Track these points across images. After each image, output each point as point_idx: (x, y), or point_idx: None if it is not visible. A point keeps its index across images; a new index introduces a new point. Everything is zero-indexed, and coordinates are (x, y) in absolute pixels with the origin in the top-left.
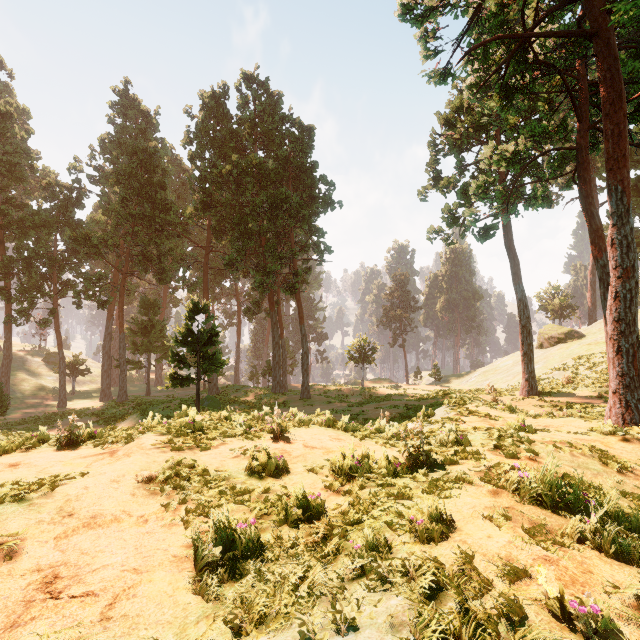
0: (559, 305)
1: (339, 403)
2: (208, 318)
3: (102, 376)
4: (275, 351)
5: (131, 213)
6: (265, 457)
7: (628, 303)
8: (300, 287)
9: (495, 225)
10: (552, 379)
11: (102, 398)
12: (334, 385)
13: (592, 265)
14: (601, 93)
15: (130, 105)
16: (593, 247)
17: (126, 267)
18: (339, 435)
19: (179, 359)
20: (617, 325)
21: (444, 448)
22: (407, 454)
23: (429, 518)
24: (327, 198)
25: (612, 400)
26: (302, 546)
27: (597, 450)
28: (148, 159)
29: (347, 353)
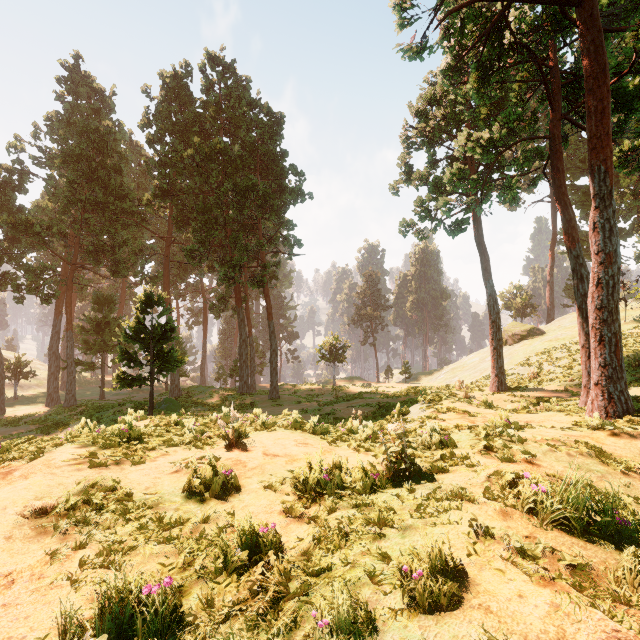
0: (521, 304)
1: (309, 403)
2: (163, 311)
3: (48, 379)
4: (242, 349)
5: (80, 198)
6: (210, 472)
7: (611, 290)
8: (269, 283)
9: (466, 219)
10: (518, 374)
11: (48, 403)
12: (305, 384)
13: (550, 266)
14: (584, 67)
15: (81, 82)
16: (566, 238)
17: (75, 258)
18: (306, 439)
19: (129, 357)
20: (599, 313)
21: (427, 451)
22: (386, 461)
23: (430, 568)
24: (297, 189)
25: (594, 392)
26: (240, 618)
27: (592, 447)
28: (101, 140)
29: (318, 351)
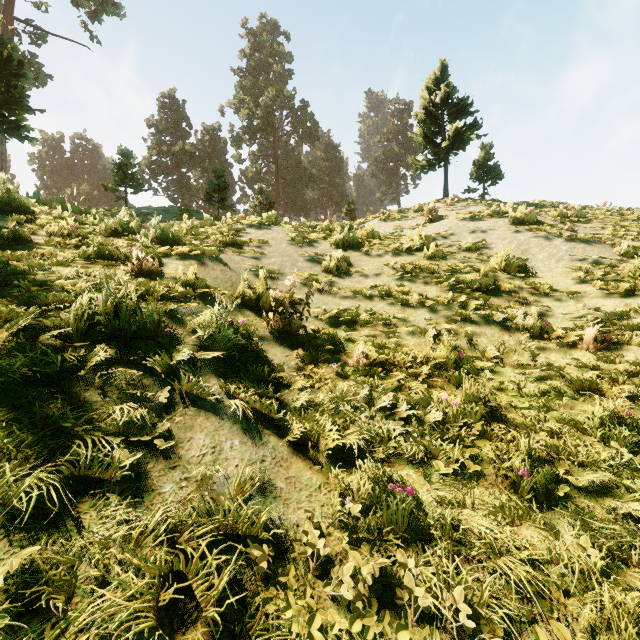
0: None
1: None
2: None
3: None
4: None
5: None
6: None
7: None
8: None
9: None
10: None
11: None
12: None
13: None
14: None
15: None
16: None
17: None
18: None
19: None
20: None
21: None
22: None
23: None
24: None
25: None
26: None
27: None
28: None
29: None
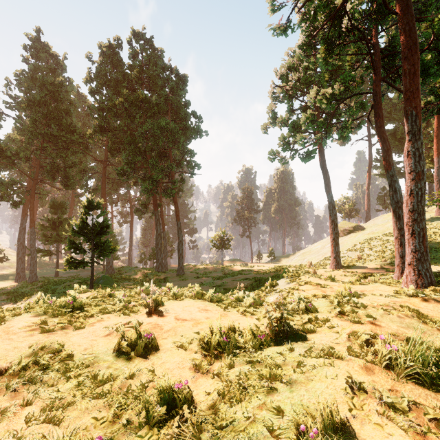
0: (348, 209)
1: (206, 278)
2: (101, 213)
3: (17, 262)
4: (158, 240)
5: (40, 132)
6: (135, 336)
7: (419, 198)
8: (177, 194)
9: (314, 150)
10: (347, 257)
11: (17, 280)
12: (202, 265)
13: (368, 183)
14: (401, 42)
15: (42, 49)
16: (385, 162)
17: (36, 175)
18: (206, 306)
19: (76, 246)
20: (412, 214)
21: (297, 315)
22: (269, 325)
23: (323, 426)
24: (197, 128)
25: (408, 270)
26: None
27: (413, 310)
28: (55, 91)
29: (211, 242)
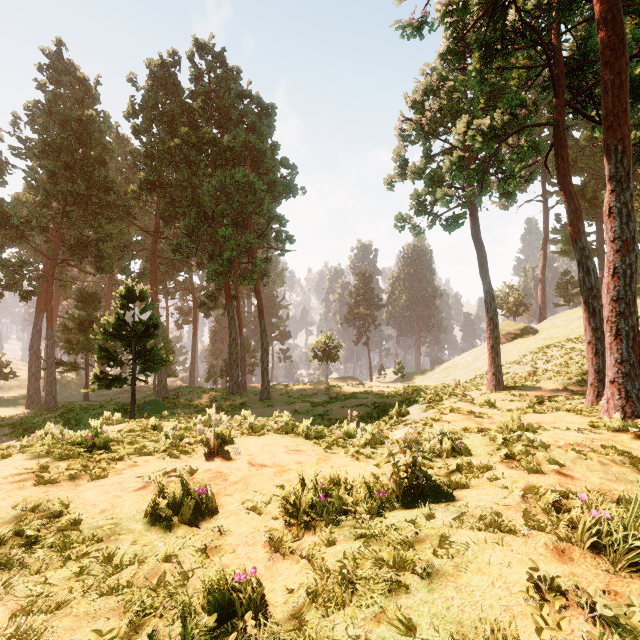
0: (513, 303)
1: (302, 403)
2: (146, 307)
3: (29, 380)
4: (232, 348)
5: (61, 190)
6: (180, 491)
7: (628, 280)
8: (261, 280)
9: (463, 214)
10: (513, 373)
11: (29, 405)
12: (297, 384)
13: (542, 265)
14: (600, 38)
15: (64, 70)
16: (572, 229)
17: (56, 253)
18: (298, 444)
19: (109, 356)
20: (616, 305)
21: (439, 460)
22: (394, 474)
23: None
24: (289, 182)
25: (610, 391)
26: None
27: (622, 453)
28: (83, 130)
29: (311, 351)
